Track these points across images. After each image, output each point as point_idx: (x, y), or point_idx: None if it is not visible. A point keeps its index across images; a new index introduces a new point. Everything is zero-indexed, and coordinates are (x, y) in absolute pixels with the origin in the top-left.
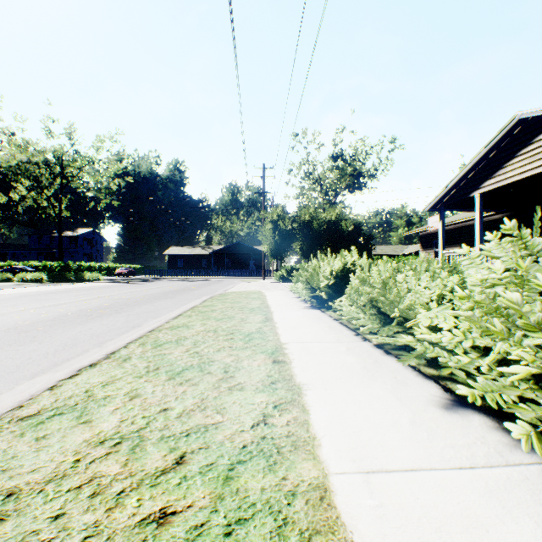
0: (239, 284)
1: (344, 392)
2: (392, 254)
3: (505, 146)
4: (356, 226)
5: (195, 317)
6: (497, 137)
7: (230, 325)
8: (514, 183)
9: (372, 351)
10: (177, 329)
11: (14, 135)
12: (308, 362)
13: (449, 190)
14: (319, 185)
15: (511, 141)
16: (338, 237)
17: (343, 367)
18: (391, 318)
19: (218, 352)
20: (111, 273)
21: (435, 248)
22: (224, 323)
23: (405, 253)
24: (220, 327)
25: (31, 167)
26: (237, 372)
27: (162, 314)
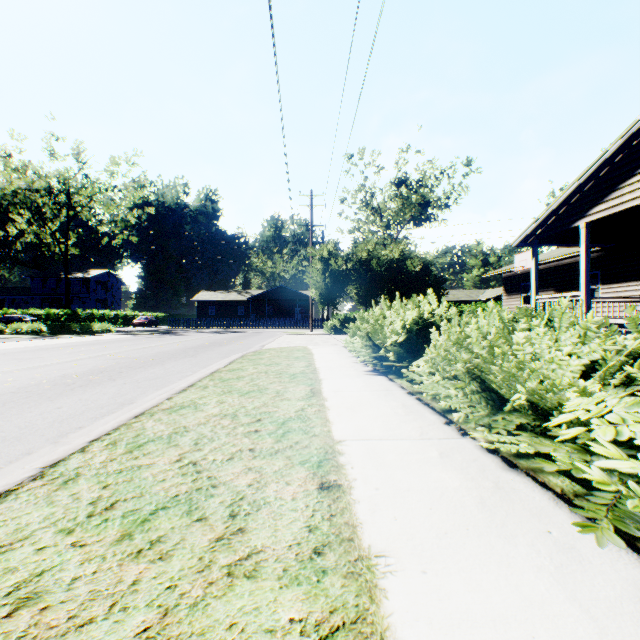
0: (281, 337)
1: (463, 584)
2: (466, 300)
3: (620, 161)
4: (424, 266)
5: (211, 388)
6: (611, 149)
7: (259, 404)
8: (633, 208)
9: (483, 461)
10: (178, 412)
11: (11, 156)
12: (381, 489)
13: (545, 220)
14: (379, 216)
15: (629, 154)
16: (402, 279)
17: (444, 503)
18: (502, 398)
19: (228, 463)
20: (129, 323)
21: (522, 293)
22: (251, 399)
23: (481, 299)
24: (243, 407)
25: (31, 195)
26: (253, 516)
27: (170, 382)
